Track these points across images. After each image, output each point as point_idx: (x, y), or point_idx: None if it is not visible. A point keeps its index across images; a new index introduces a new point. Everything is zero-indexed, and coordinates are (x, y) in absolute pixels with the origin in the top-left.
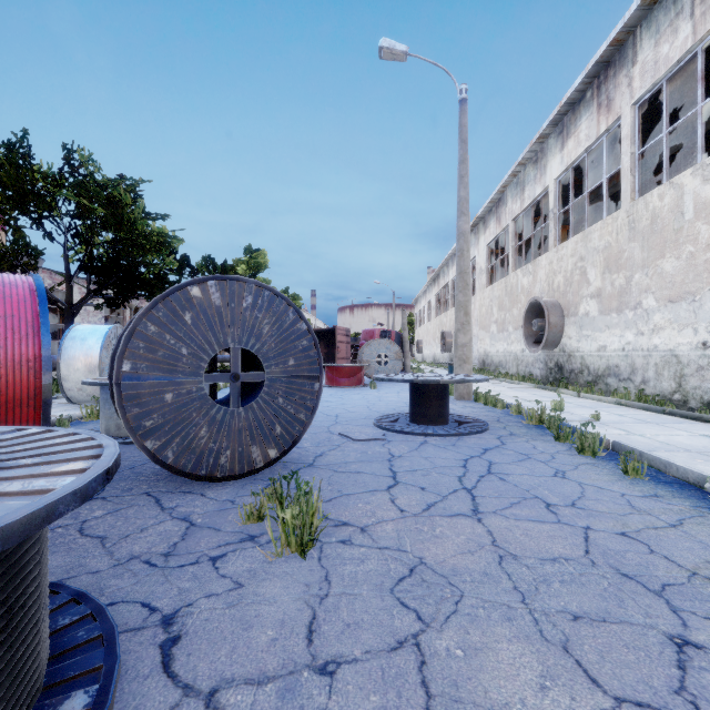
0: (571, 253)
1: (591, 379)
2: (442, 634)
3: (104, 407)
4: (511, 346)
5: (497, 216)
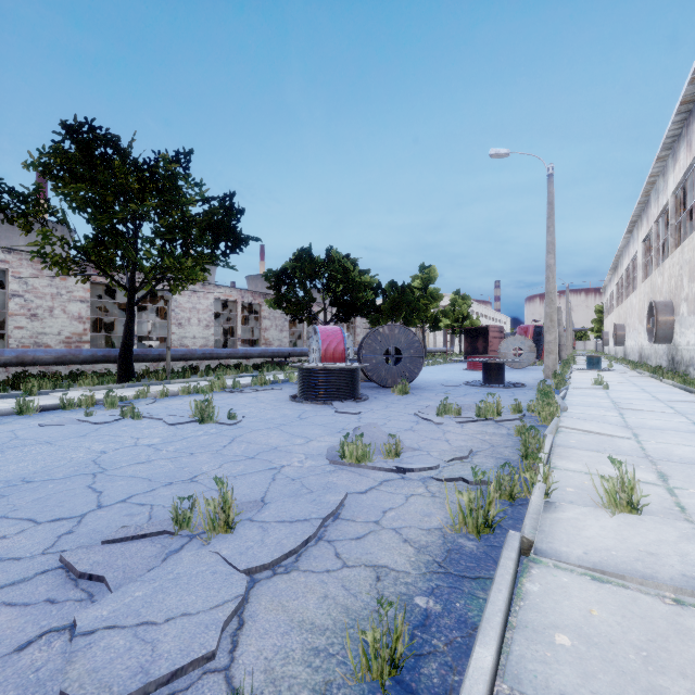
0: (677, 261)
1: (684, 369)
2: (421, 401)
3: None
4: None
5: (646, 217)
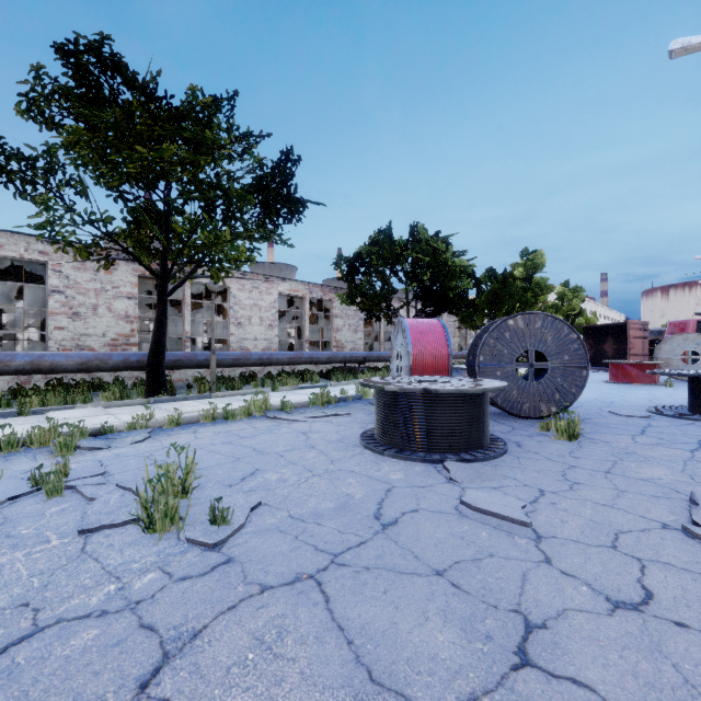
0: None
1: None
2: (629, 462)
3: None
4: None
5: None
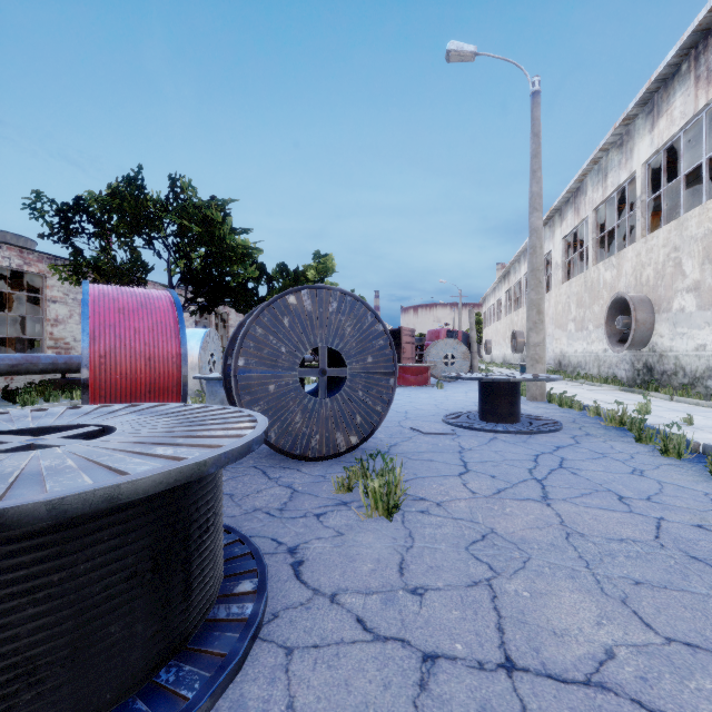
0: (663, 243)
1: (688, 382)
2: (511, 580)
3: (210, 398)
4: (592, 346)
5: (575, 207)
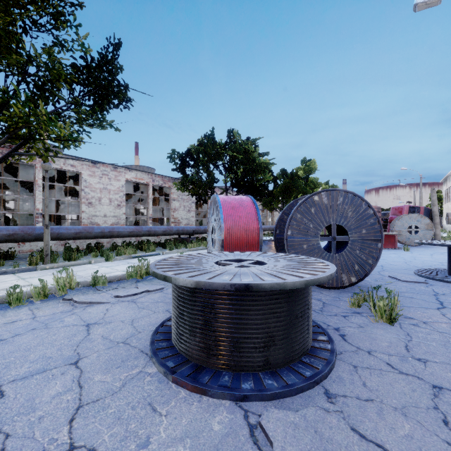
0: None
1: None
2: None
3: None
4: None
5: None
